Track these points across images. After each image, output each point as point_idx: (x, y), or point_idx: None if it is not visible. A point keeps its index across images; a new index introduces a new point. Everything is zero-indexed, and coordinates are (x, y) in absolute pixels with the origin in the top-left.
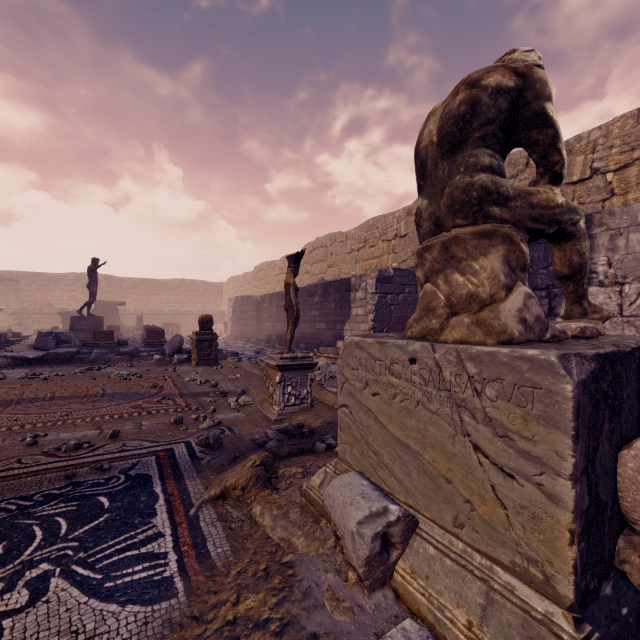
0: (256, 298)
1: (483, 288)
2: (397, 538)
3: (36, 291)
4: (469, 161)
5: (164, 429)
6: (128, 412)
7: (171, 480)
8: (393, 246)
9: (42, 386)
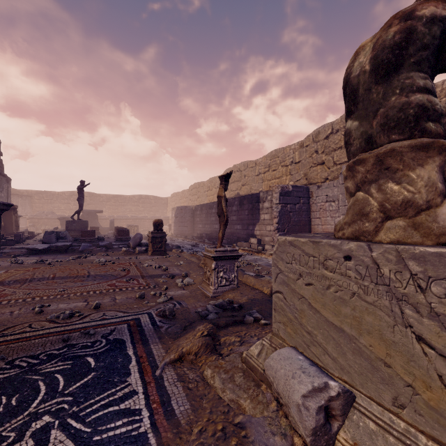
0: (191, 207)
1: (420, 195)
2: (338, 411)
3: (44, 203)
4: (404, 83)
5: (132, 302)
6: (106, 289)
7: (140, 344)
8: (290, 170)
9: (47, 269)
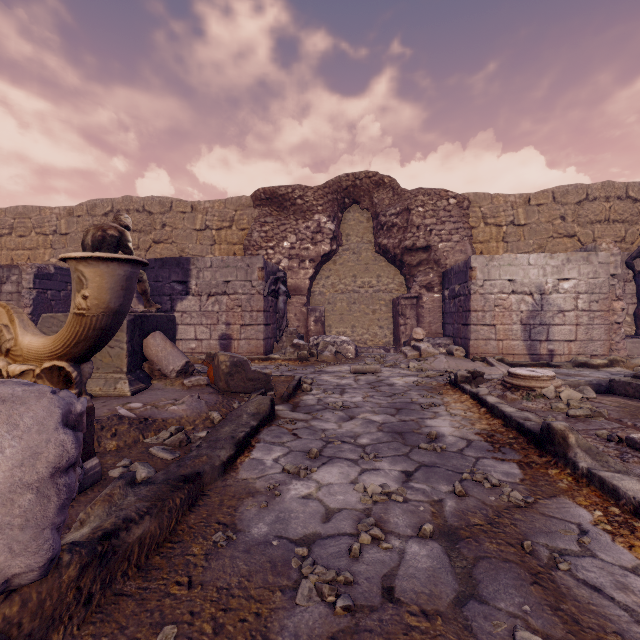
0: None
1: None
2: None
3: None
4: None
5: None
6: None
7: None
8: (52, 241)
9: None
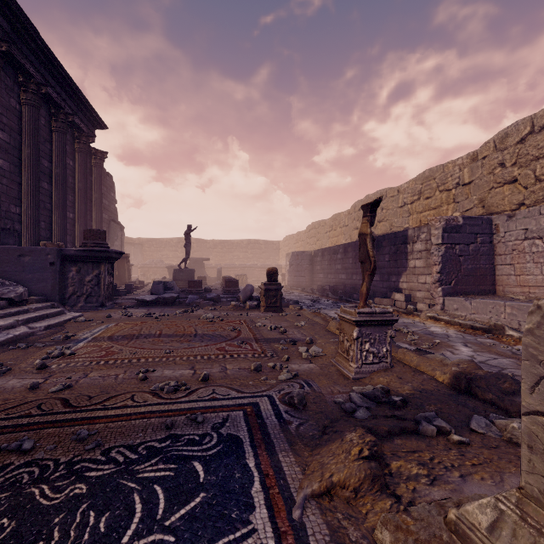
0: (309, 253)
1: None
2: None
3: (153, 251)
4: None
5: (246, 376)
6: (215, 354)
7: (263, 450)
8: (454, 195)
9: (154, 324)
